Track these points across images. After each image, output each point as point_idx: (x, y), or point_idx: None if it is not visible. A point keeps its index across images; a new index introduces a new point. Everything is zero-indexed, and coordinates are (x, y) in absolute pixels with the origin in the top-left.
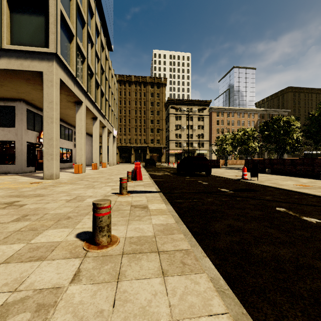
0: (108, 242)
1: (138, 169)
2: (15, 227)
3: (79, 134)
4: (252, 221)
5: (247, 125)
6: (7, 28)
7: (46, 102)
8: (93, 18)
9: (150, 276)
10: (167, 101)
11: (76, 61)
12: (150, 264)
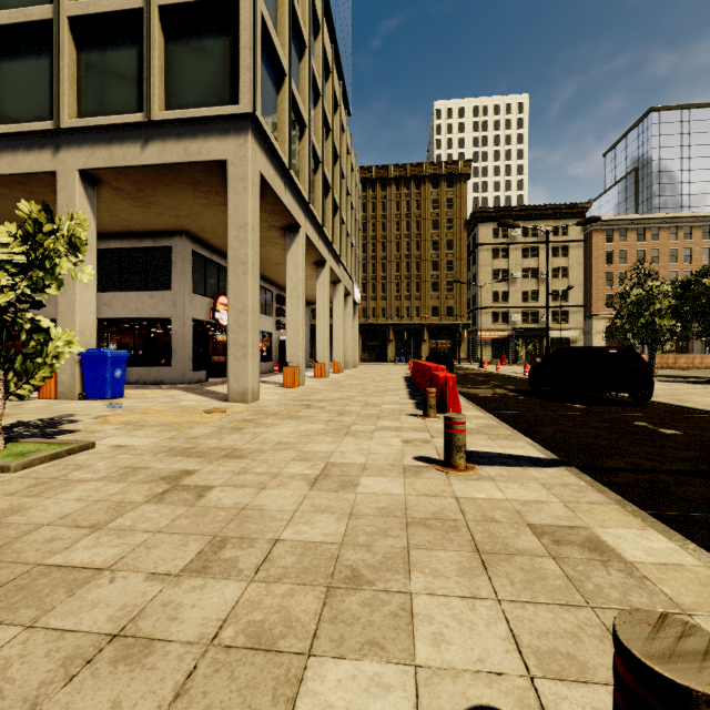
0: None
1: (449, 383)
2: (201, 612)
3: (293, 298)
4: None
5: (701, 258)
6: (161, 76)
7: (234, 227)
8: (319, 37)
9: None
10: (471, 214)
11: (291, 132)
12: None
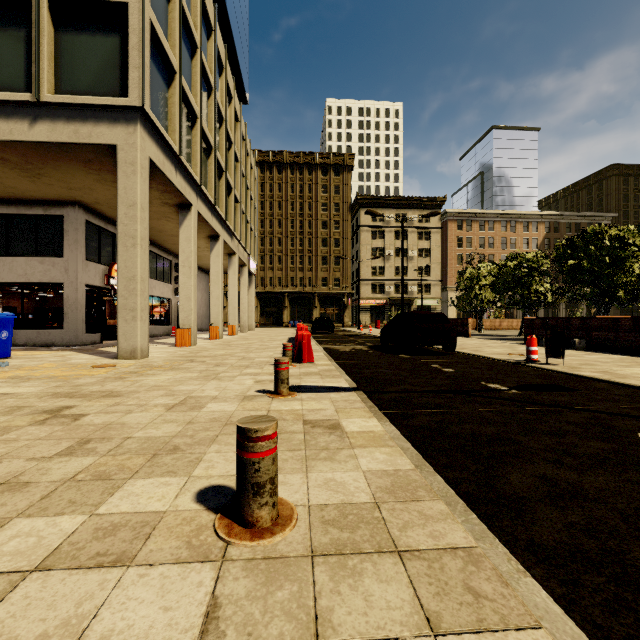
0: (273, 519)
1: (305, 339)
2: (64, 470)
3: (185, 268)
4: (596, 469)
5: (522, 246)
6: (50, 61)
7: (124, 205)
8: (212, 37)
9: (399, 632)
10: (355, 200)
11: (181, 123)
12: (388, 589)
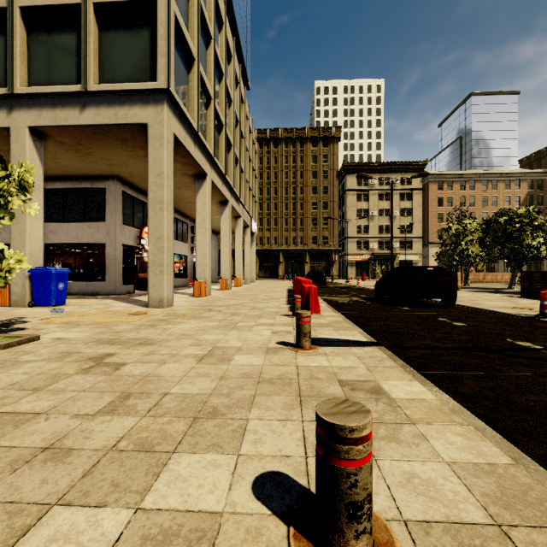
0: None
1: (312, 292)
2: (106, 434)
3: (201, 229)
4: None
5: (504, 203)
6: (95, 57)
7: (153, 174)
8: (222, 30)
9: None
10: (341, 167)
11: (199, 103)
12: None
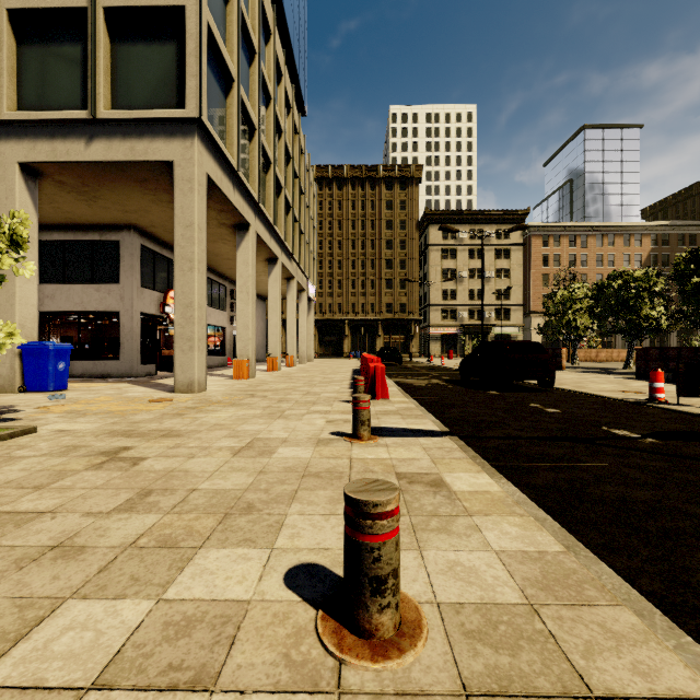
0: (396, 626)
1: (378, 372)
2: (124, 531)
3: (243, 294)
4: None
5: (622, 263)
6: (106, 76)
7: (180, 225)
8: (270, 42)
9: None
10: (423, 216)
11: (239, 135)
12: None
